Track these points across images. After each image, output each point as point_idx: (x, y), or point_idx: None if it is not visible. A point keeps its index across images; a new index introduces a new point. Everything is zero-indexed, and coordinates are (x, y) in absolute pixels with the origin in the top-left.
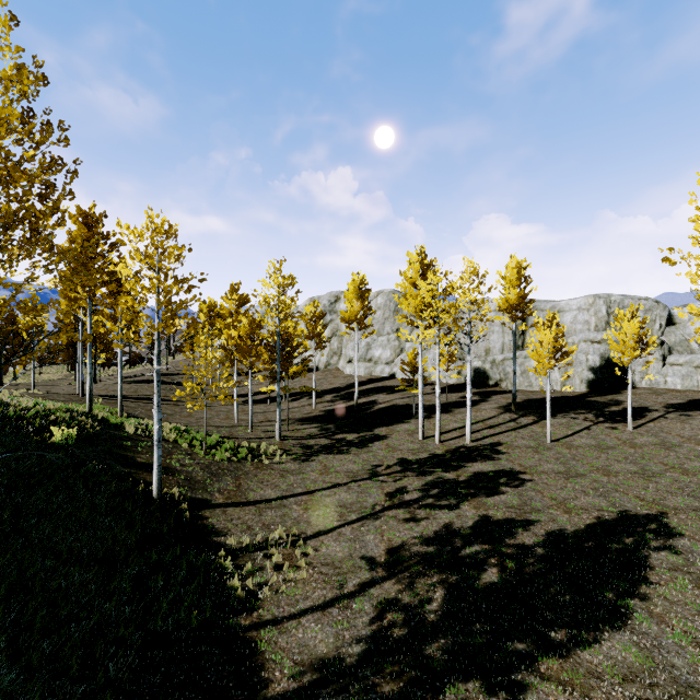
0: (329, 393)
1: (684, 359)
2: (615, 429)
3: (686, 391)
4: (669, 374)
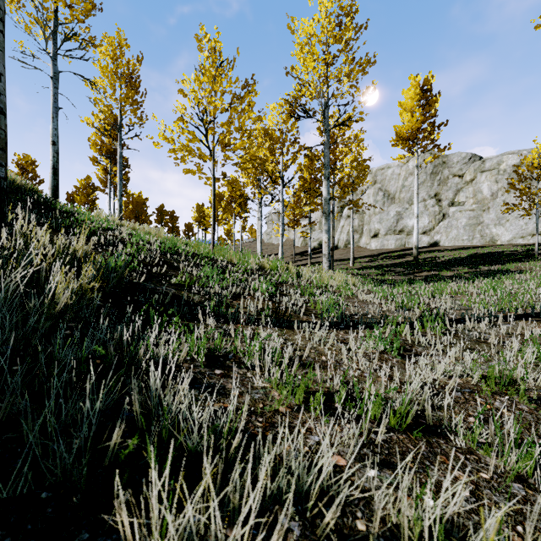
0: (362, 257)
1: None
2: None
3: None
4: None
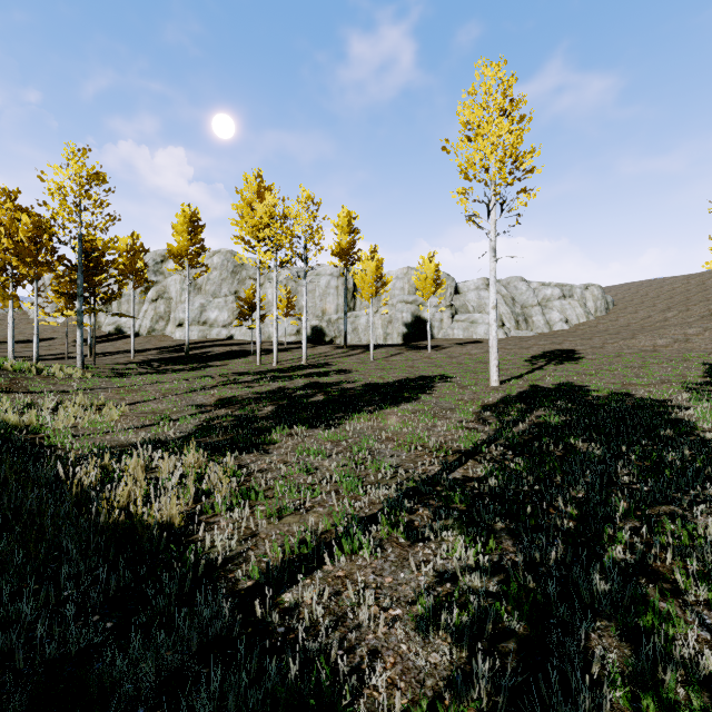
0: (154, 349)
1: (464, 317)
2: (419, 352)
3: (465, 339)
4: (456, 328)
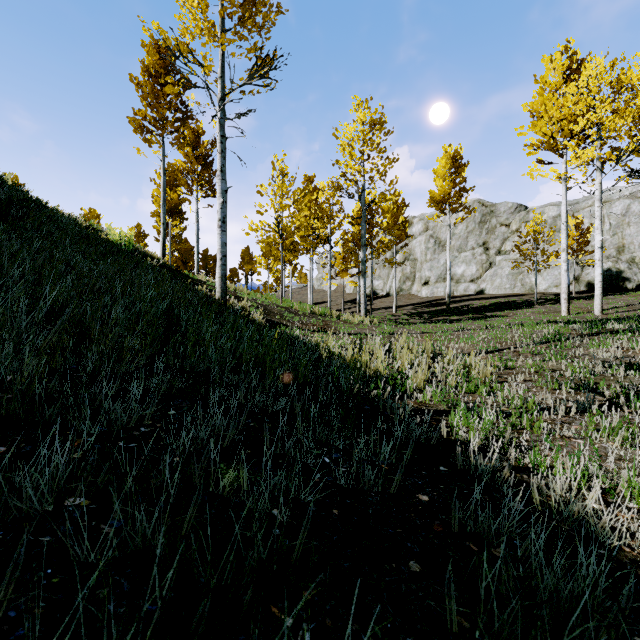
0: (408, 305)
1: None
2: None
3: None
4: None
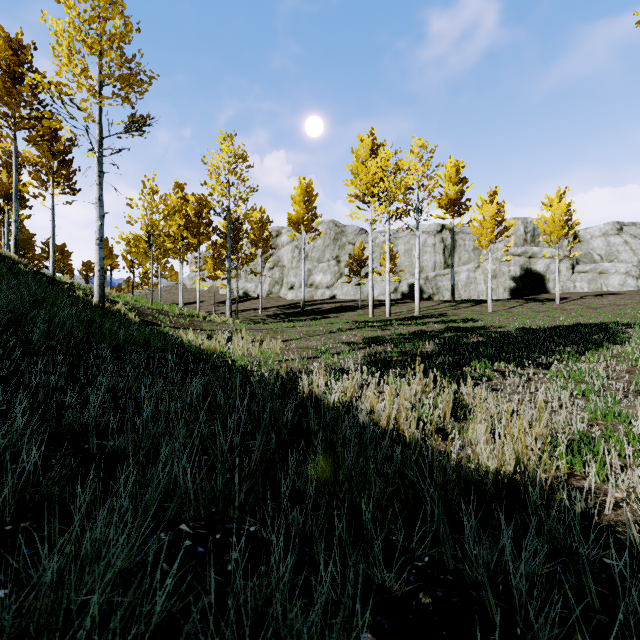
0: (274, 307)
1: (589, 267)
2: (544, 304)
3: (592, 292)
4: (578, 280)
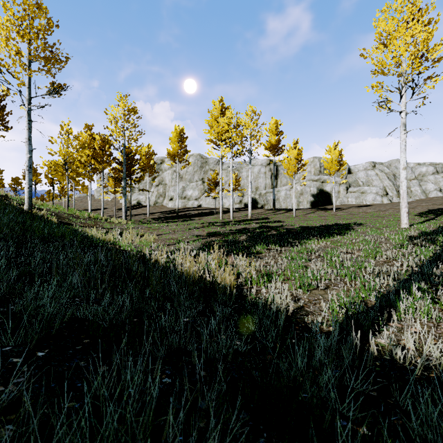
0: (158, 212)
1: (356, 189)
2: (327, 212)
3: (357, 204)
4: (350, 197)
